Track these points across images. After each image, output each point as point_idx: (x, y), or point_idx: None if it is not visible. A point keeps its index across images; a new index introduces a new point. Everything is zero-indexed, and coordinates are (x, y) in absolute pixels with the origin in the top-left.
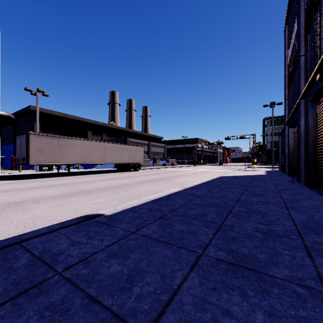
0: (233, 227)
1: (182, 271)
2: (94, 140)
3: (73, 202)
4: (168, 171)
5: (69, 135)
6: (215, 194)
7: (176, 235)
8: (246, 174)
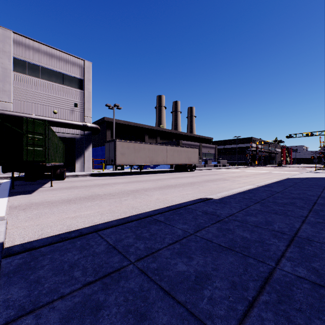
0: (323, 211)
1: (296, 223)
2: (158, 144)
3: (171, 192)
4: (224, 172)
5: (130, 140)
6: (293, 191)
7: (279, 211)
8: (318, 176)
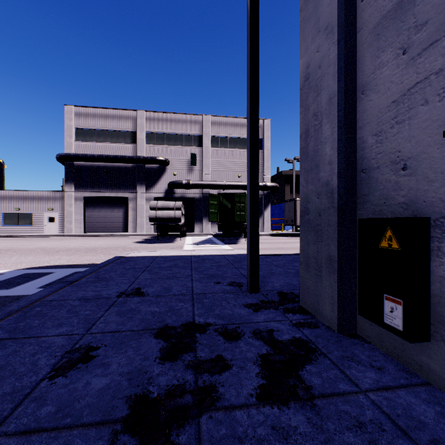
0: None
1: None
2: None
3: None
4: None
5: None
6: None
7: None
8: None
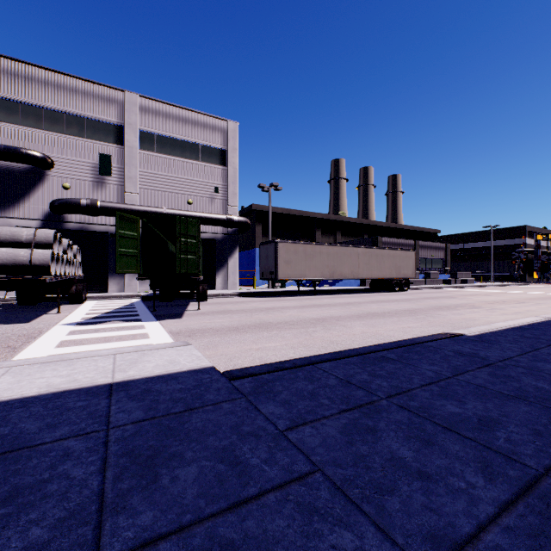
0: None
1: None
2: (344, 245)
3: (381, 323)
4: (466, 293)
5: (292, 239)
6: None
7: None
8: None
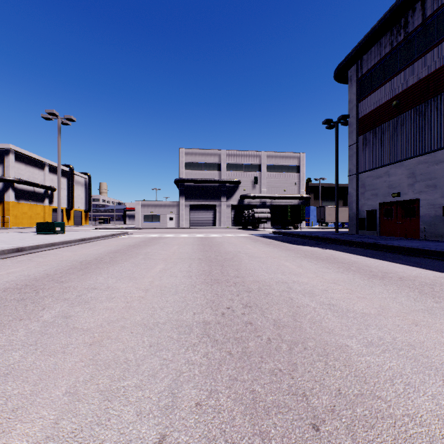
0: None
1: None
2: None
3: None
4: None
5: (331, 200)
6: None
7: None
8: None
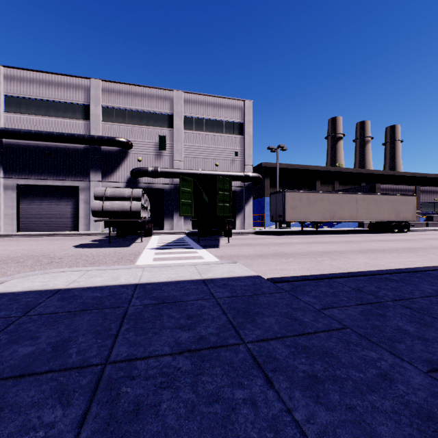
0: None
1: None
2: (343, 192)
3: (382, 257)
4: None
5: (295, 188)
6: None
7: None
8: None
